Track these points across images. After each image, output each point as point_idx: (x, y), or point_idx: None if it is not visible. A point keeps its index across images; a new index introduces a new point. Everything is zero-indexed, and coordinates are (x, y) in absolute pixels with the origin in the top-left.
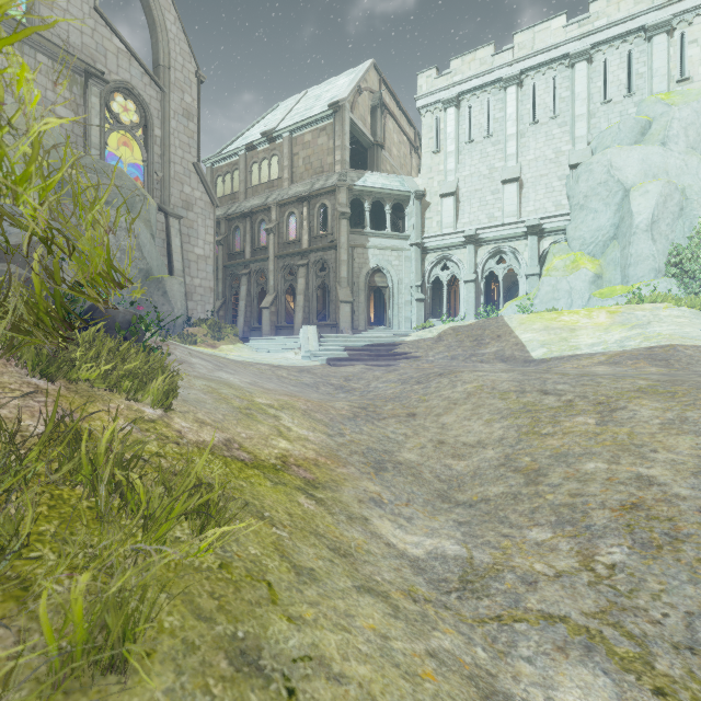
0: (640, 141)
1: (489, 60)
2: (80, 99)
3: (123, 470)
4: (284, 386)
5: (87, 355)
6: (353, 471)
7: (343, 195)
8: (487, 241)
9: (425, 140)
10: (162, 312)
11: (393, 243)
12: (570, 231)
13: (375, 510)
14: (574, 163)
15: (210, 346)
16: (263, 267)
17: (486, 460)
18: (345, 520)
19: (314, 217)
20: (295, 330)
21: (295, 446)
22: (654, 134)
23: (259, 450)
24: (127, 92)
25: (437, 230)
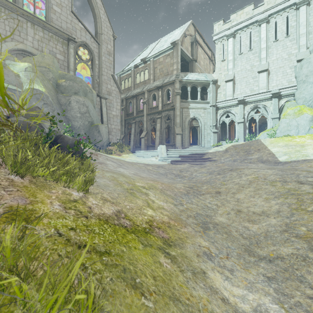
0: None
1: (250, 12)
2: (66, 50)
3: (26, 257)
4: (150, 174)
5: (42, 162)
6: (190, 230)
7: (177, 84)
8: (250, 102)
9: (217, 55)
10: (98, 140)
11: (201, 106)
12: (297, 95)
13: (208, 263)
14: (299, 59)
15: (118, 155)
16: (141, 119)
17: (272, 226)
18: (191, 277)
19: (164, 95)
20: (155, 147)
21: (156, 213)
22: None
23: (136, 217)
24: (84, 46)
25: (223, 98)
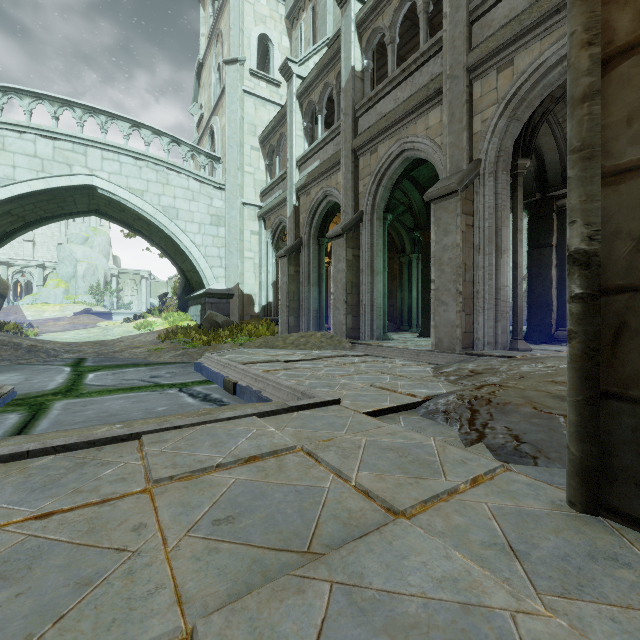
0: (85, 243)
1: None
2: None
3: None
4: None
5: None
6: None
7: None
8: (15, 265)
9: None
10: None
11: None
12: (58, 270)
13: None
14: (60, 243)
15: None
16: None
17: None
18: None
19: None
20: None
21: None
22: (90, 242)
23: None
24: None
25: None
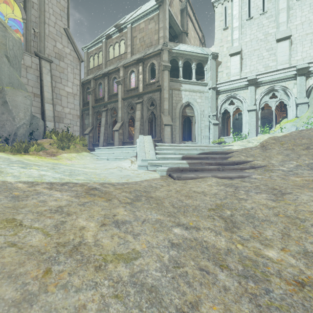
0: None
1: None
2: None
3: None
4: None
5: None
6: None
7: (165, 55)
8: (264, 83)
9: (217, 22)
10: (1, 121)
11: (197, 88)
12: None
13: None
14: None
15: (49, 154)
16: (115, 106)
17: None
18: None
19: (146, 72)
20: (134, 144)
21: None
22: None
23: None
24: None
25: (226, 79)
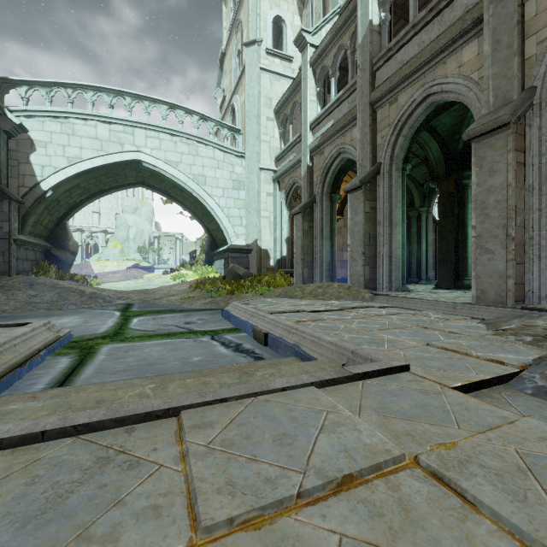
0: (135, 213)
1: None
2: None
3: None
4: None
5: None
6: None
7: None
8: (87, 231)
9: None
10: None
11: None
12: (116, 234)
13: None
14: (117, 213)
15: None
16: None
17: None
18: None
19: None
20: None
21: None
22: (138, 212)
23: None
24: None
25: None
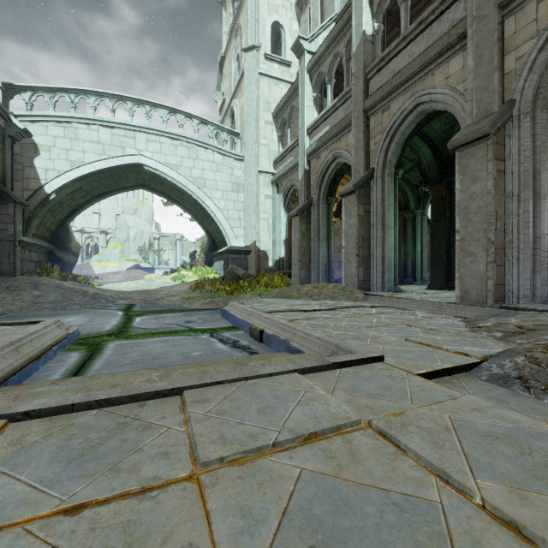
0: (135, 213)
1: None
2: None
3: None
4: None
5: None
6: None
7: None
8: (87, 232)
9: None
10: None
11: None
12: (116, 235)
13: None
14: (117, 214)
15: None
16: None
17: None
18: None
19: None
20: None
21: None
22: (138, 213)
23: None
24: None
25: None
